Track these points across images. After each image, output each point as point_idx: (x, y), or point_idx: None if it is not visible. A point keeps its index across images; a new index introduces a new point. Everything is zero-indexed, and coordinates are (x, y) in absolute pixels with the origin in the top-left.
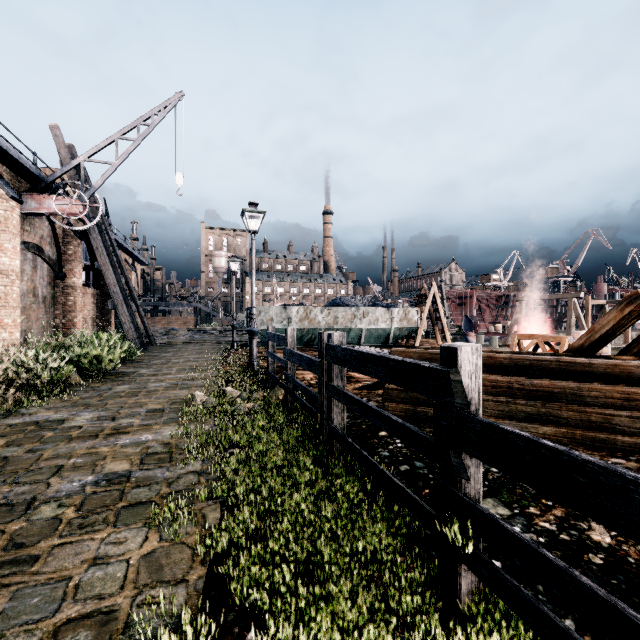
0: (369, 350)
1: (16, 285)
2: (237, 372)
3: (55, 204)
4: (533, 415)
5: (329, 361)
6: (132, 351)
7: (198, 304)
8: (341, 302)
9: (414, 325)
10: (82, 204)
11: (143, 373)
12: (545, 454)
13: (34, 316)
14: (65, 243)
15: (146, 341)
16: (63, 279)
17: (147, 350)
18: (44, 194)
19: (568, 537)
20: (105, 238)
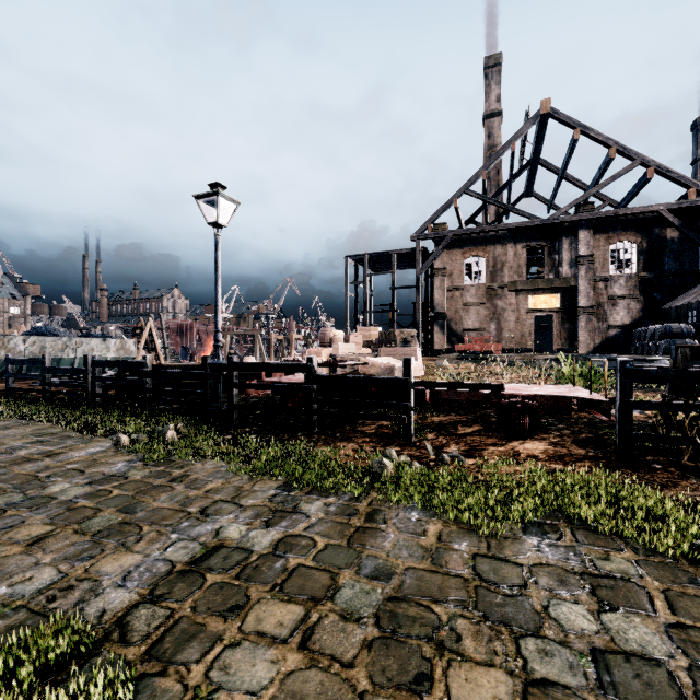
0: None
1: None
2: None
3: None
4: (186, 387)
5: (94, 367)
6: None
7: None
8: (48, 332)
9: (132, 354)
10: None
11: None
12: (160, 372)
13: None
14: None
15: None
16: None
17: None
18: None
19: (180, 406)
20: None
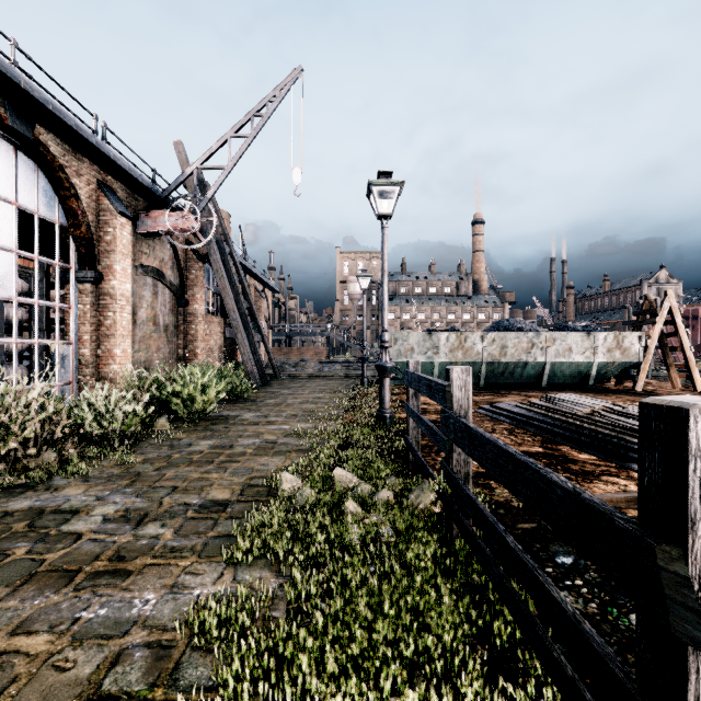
0: (590, 404)
1: (126, 311)
2: (359, 430)
3: (168, 220)
4: None
5: None
6: (244, 387)
7: (330, 333)
8: (510, 325)
9: (633, 358)
10: (194, 217)
11: (245, 419)
12: None
13: (155, 346)
14: (188, 267)
15: (271, 374)
16: (185, 306)
17: (269, 385)
18: (159, 211)
19: None
20: (227, 260)
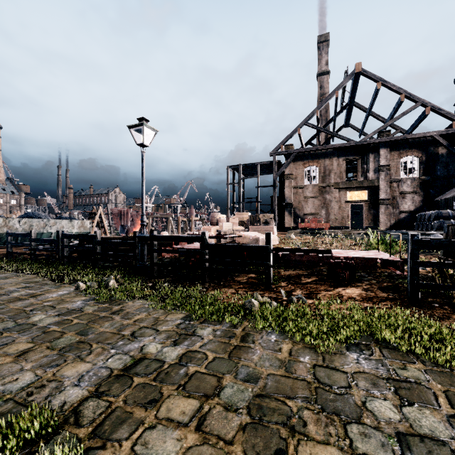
0: None
1: None
2: None
3: None
4: (123, 251)
5: (63, 238)
6: None
7: None
8: (34, 215)
9: (88, 230)
10: None
11: None
12: (106, 241)
13: None
14: None
15: None
16: None
17: None
18: None
19: (119, 264)
20: None
